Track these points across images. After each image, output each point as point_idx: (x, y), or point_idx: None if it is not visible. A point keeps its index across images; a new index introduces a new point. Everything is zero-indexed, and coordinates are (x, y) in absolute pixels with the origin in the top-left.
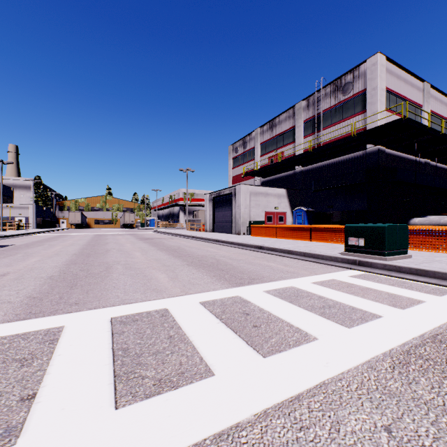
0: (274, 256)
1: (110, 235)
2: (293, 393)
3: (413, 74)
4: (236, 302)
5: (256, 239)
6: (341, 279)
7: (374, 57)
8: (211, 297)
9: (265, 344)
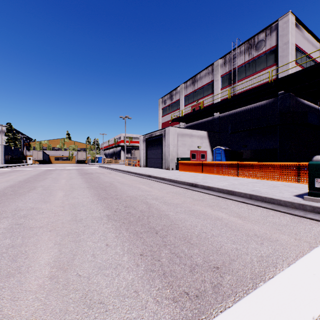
0: (213, 198)
1: (59, 169)
2: None
3: (313, 35)
4: None
5: (185, 174)
6: None
7: (285, 16)
8: None
9: None
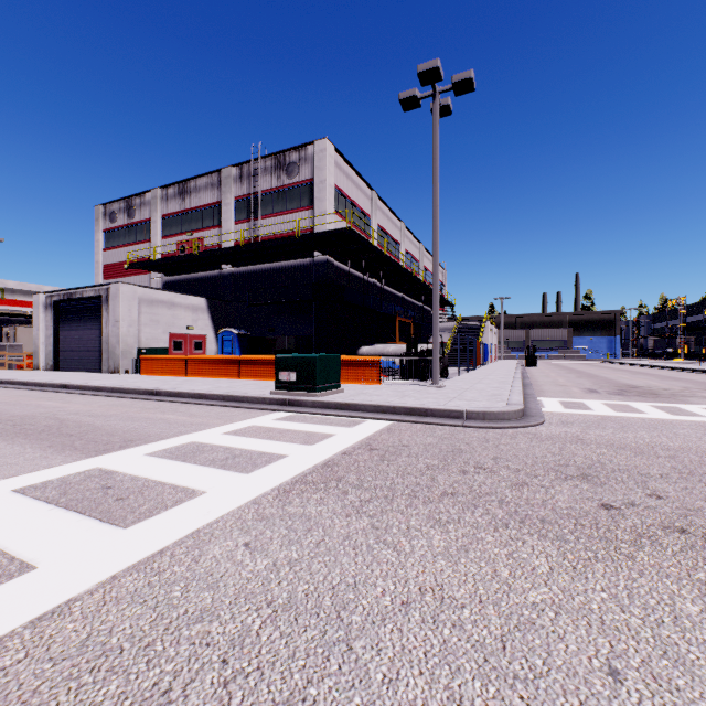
0: (176, 405)
1: None
2: (157, 549)
3: (362, 177)
4: (92, 476)
5: (150, 379)
6: (263, 424)
7: (322, 142)
8: (40, 479)
9: (130, 515)
